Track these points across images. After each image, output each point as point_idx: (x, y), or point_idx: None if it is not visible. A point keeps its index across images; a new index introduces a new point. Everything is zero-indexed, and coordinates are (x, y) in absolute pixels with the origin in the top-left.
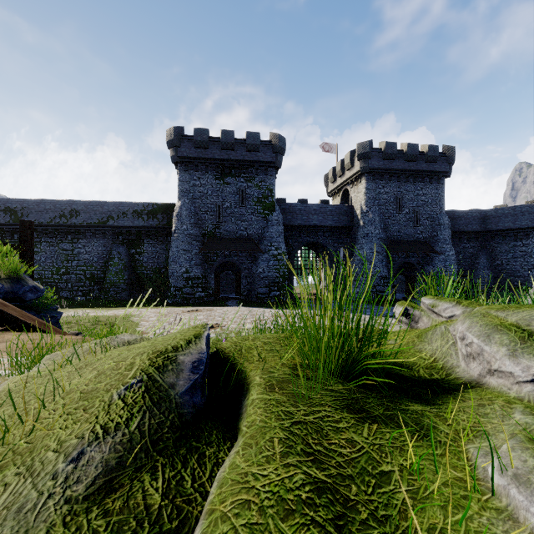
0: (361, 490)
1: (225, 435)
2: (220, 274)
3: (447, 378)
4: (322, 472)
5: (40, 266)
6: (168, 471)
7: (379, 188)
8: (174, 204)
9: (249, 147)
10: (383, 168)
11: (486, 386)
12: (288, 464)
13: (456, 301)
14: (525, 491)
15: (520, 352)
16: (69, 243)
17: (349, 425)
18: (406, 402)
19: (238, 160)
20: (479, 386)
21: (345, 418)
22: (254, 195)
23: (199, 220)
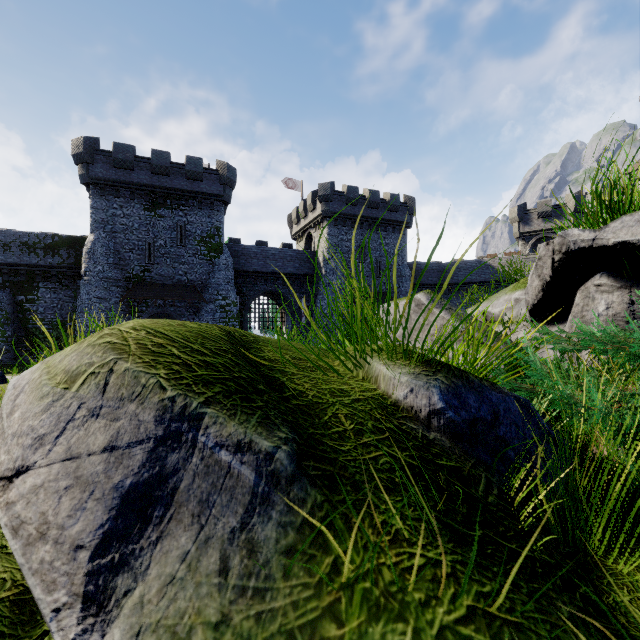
0: None
1: None
2: None
3: None
4: None
5: None
6: None
7: (341, 235)
8: (86, 238)
9: (189, 174)
10: (345, 213)
11: None
12: None
13: None
14: None
15: None
16: None
17: None
18: None
19: (175, 189)
20: None
21: None
22: (196, 233)
23: (122, 260)
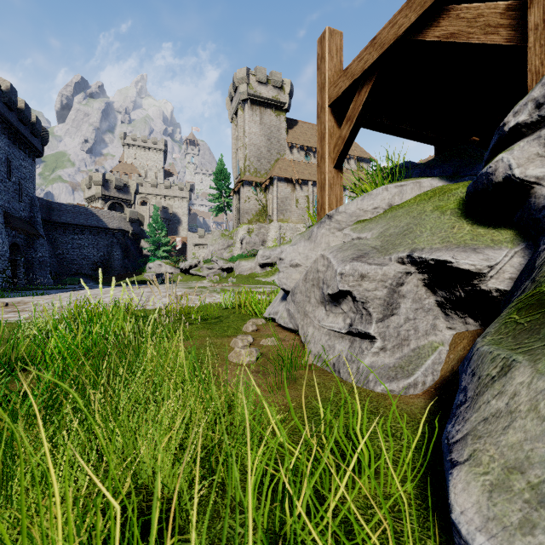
0: None
1: None
2: None
3: None
4: None
5: None
6: None
7: None
8: None
9: None
10: (3, 113)
11: None
12: None
13: None
14: None
15: None
16: None
17: None
18: None
19: None
20: None
21: None
22: None
23: None
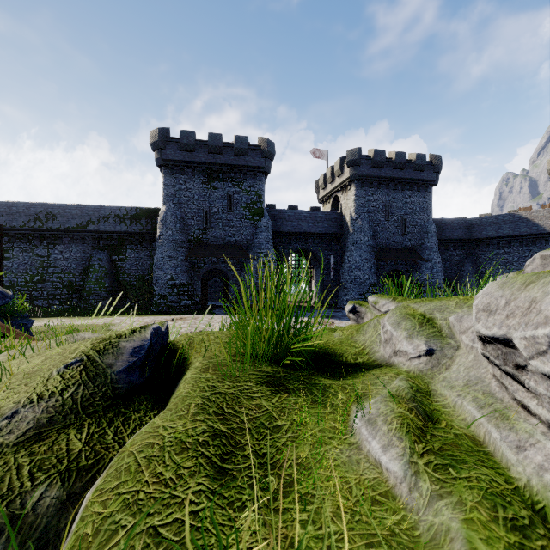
0: (254, 437)
1: (155, 405)
2: (208, 282)
3: (367, 361)
4: (225, 426)
5: (12, 273)
6: (93, 428)
7: (368, 196)
8: (159, 209)
9: (237, 151)
10: (372, 175)
11: (391, 365)
12: (196, 420)
13: (393, 298)
14: (370, 428)
15: (415, 334)
16: (45, 248)
17: (263, 395)
18: (321, 378)
19: (226, 164)
20: (386, 365)
21: (261, 390)
22: (242, 201)
23: (185, 226)
